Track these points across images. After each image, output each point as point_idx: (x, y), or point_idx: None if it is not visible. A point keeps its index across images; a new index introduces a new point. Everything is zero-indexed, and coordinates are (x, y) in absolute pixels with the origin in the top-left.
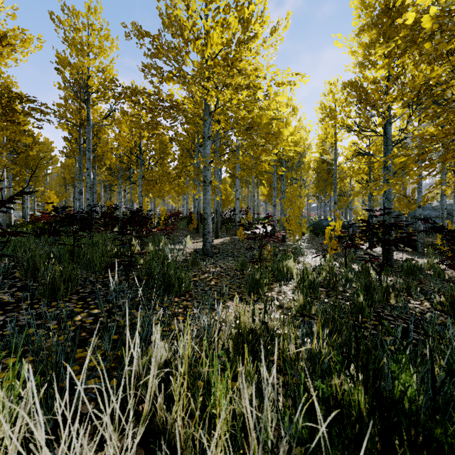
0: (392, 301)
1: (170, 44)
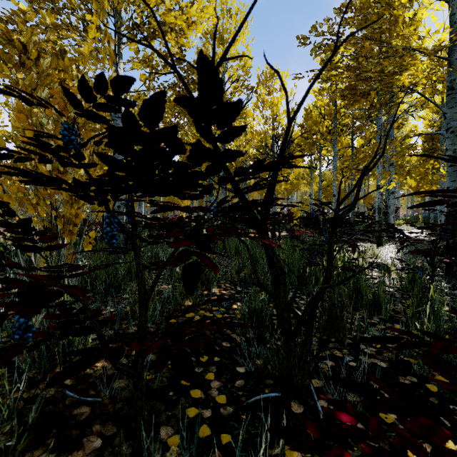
0: None
1: None
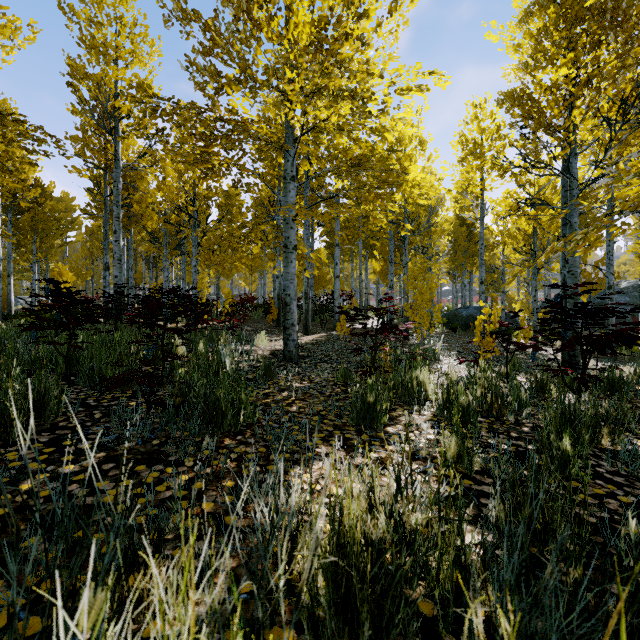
0: (604, 441)
1: (229, 24)
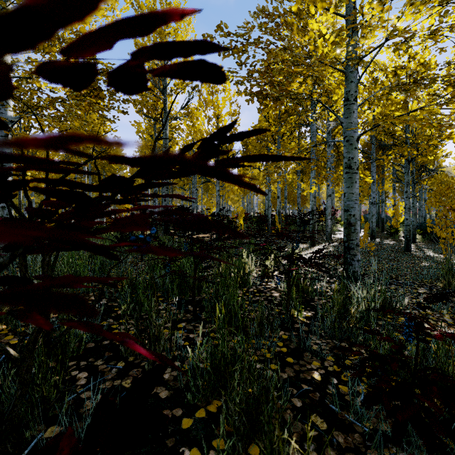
0: None
1: None
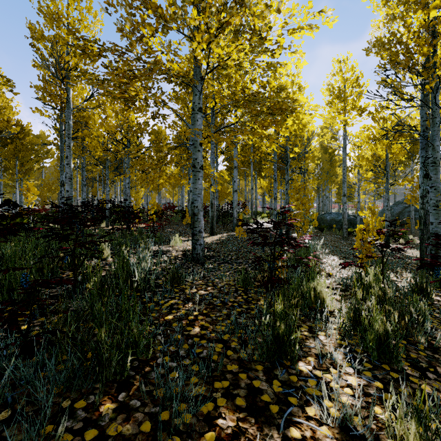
0: None
1: None
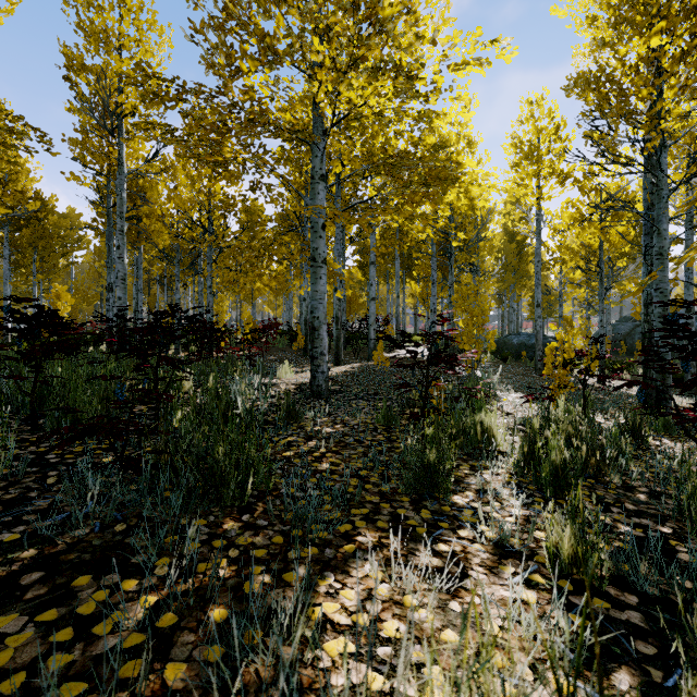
0: None
1: None
